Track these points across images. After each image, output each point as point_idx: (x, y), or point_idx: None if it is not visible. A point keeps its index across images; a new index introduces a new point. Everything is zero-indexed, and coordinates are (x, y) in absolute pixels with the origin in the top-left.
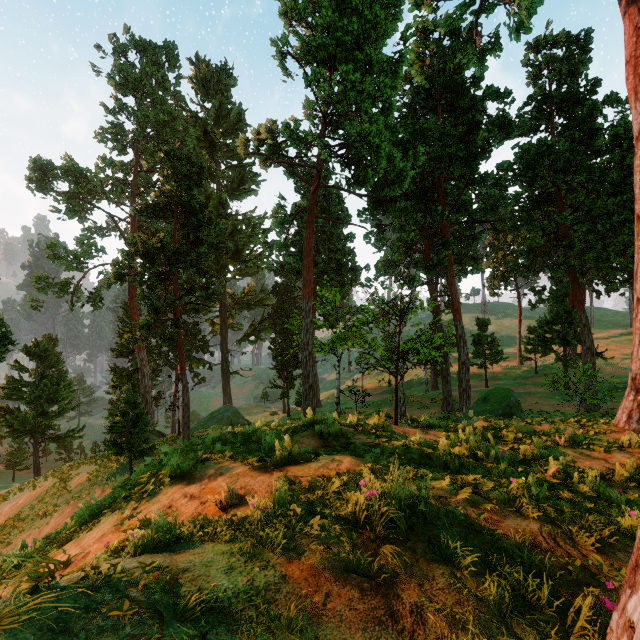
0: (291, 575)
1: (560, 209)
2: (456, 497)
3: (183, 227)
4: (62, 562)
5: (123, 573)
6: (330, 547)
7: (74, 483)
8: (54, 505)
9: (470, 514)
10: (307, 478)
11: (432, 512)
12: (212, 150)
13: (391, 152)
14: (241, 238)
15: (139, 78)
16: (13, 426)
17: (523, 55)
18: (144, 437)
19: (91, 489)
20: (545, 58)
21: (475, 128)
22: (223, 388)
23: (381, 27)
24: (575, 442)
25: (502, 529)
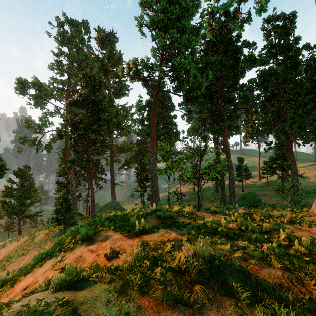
0: (143, 305)
1: (280, 102)
2: (234, 255)
3: (91, 111)
4: (4, 304)
5: (44, 307)
6: (165, 287)
7: (37, 239)
8: (27, 250)
9: (243, 265)
10: (153, 242)
11: (222, 264)
12: (106, 74)
13: (195, 73)
14: (120, 117)
15: (70, 38)
16: (8, 210)
17: (261, 25)
18: (72, 216)
19: (45, 242)
20: (272, 26)
21: (237, 61)
22: (111, 191)
23: (190, 10)
24: (292, 221)
25: (261, 275)
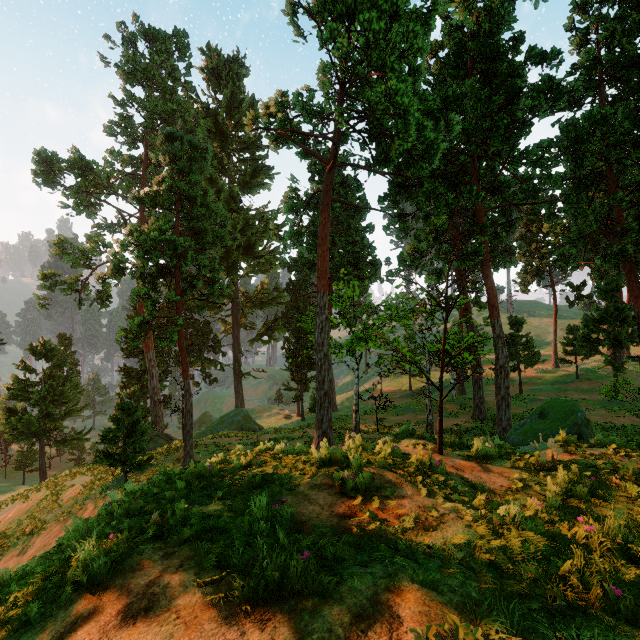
0: None
1: (612, 190)
2: None
3: (187, 216)
4: None
5: None
6: None
7: (66, 496)
8: (42, 521)
9: None
10: None
11: None
12: (224, 142)
13: (420, 120)
14: (253, 233)
15: (148, 68)
16: (17, 428)
17: (567, 18)
18: (141, 447)
19: (83, 504)
20: (594, 18)
21: (515, 97)
22: (235, 390)
23: None
24: None
25: None
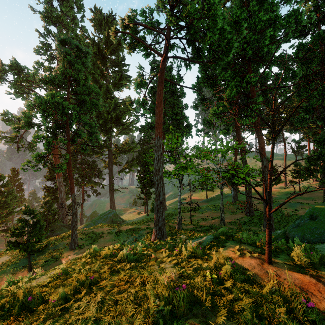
0: None
1: None
2: None
3: (75, 93)
4: None
5: None
6: None
7: None
8: None
9: None
10: None
11: None
12: (103, 61)
13: (222, 25)
14: (120, 111)
15: (59, 15)
16: None
17: None
18: (41, 238)
19: (0, 276)
20: None
21: (274, 23)
22: (110, 199)
23: None
24: None
25: None
